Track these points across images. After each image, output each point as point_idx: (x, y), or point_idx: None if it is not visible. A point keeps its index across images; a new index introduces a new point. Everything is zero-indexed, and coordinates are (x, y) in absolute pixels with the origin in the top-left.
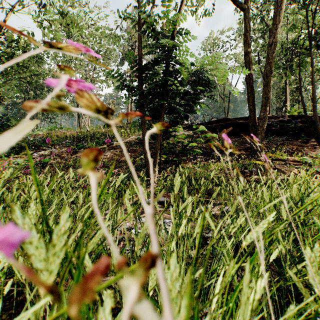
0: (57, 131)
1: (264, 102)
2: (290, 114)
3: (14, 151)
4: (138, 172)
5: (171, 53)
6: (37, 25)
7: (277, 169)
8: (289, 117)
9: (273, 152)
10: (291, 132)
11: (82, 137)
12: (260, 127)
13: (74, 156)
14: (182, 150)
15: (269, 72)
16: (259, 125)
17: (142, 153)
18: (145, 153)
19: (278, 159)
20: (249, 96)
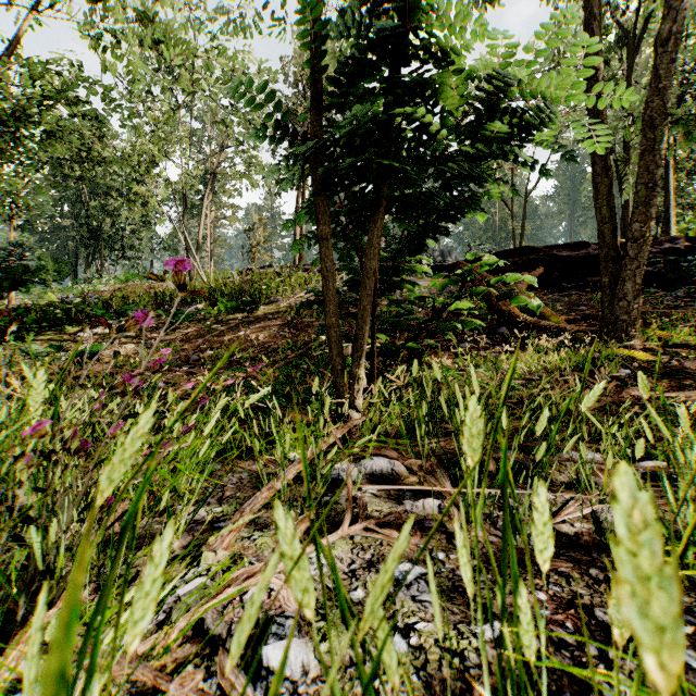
0: (139, 285)
1: (643, 194)
2: (688, 234)
3: (36, 328)
4: (310, 381)
5: (407, 19)
6: (91, 45)
7: (686, 372)
8: (687, 241)
9: (660, 327)
10: (695, 278)
11: (189, 296)
12: (630, 260)
13: (167, 338)
14: (431, 320)
15: (659, 115)
16: (629, 256)
17: (323, 328)
18: (329, 326)
19: (678, 345)
20: (597, 183)
